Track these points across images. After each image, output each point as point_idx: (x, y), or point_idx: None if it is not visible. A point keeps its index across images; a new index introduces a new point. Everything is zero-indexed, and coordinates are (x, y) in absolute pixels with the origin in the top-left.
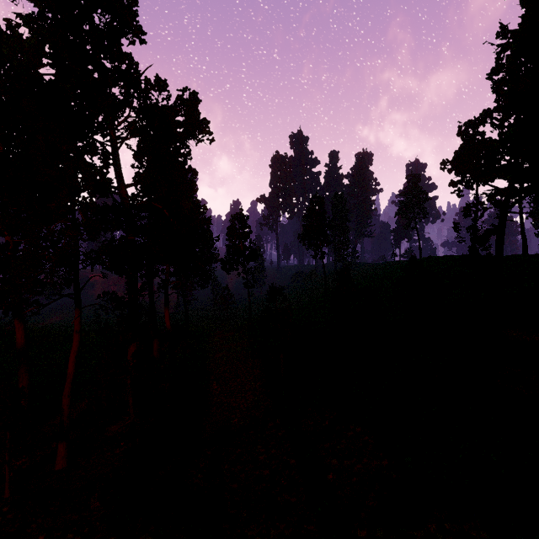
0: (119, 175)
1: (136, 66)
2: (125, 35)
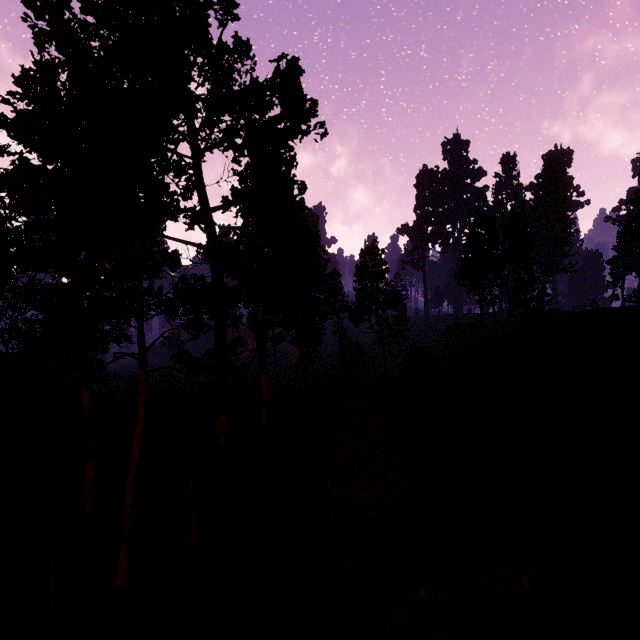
0: (201, 195)
1: (204, 24)
2: (207, 6)
